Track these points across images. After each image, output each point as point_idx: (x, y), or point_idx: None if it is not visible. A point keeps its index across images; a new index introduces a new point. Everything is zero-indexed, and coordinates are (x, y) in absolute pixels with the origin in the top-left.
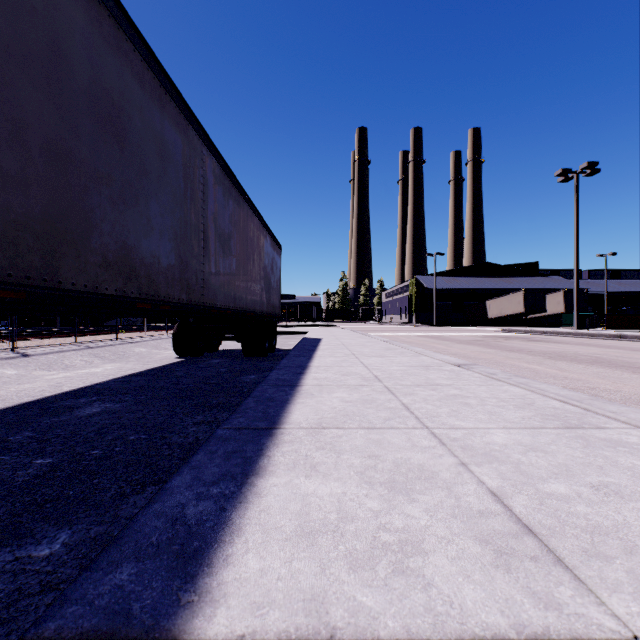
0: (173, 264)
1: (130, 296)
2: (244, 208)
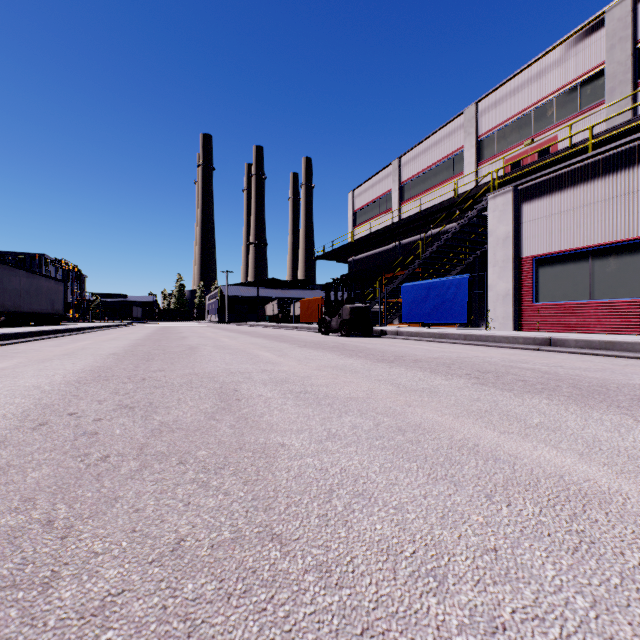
0: (12, 303)
1: (4, 311)
2: (37, 277)
